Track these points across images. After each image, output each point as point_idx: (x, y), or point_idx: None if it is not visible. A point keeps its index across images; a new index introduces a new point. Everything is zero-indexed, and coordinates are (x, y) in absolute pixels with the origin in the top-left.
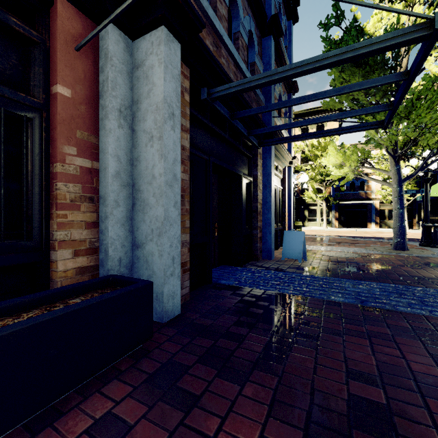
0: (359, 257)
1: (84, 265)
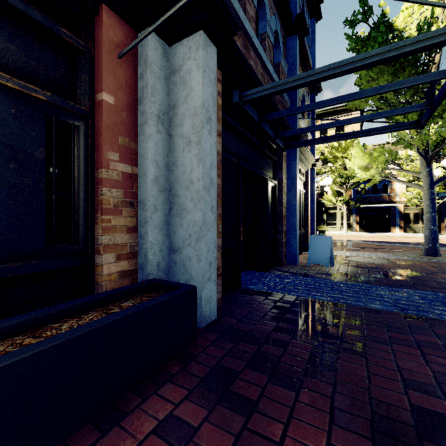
0: (389, 263)
1: (125, 269)
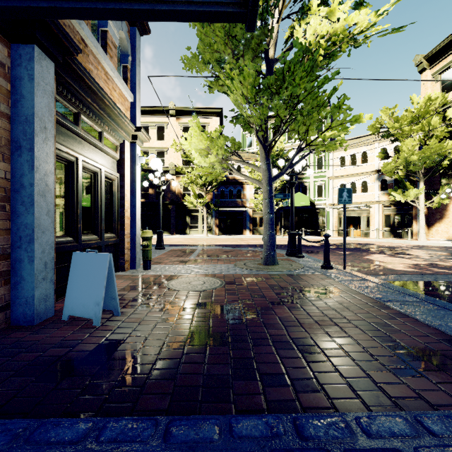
0: (222, 286)
1: None
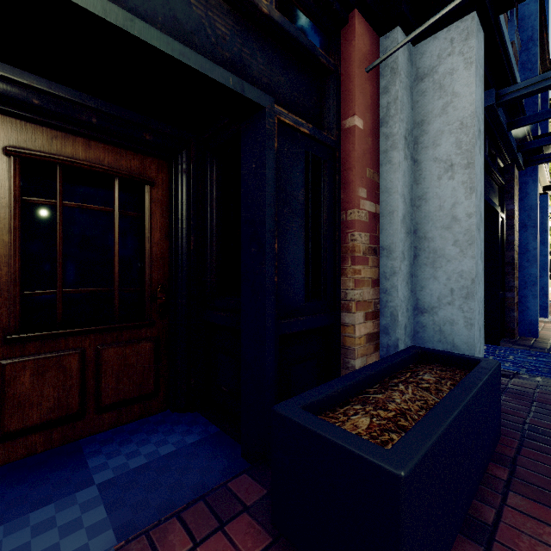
0: None
1: (370, 331)
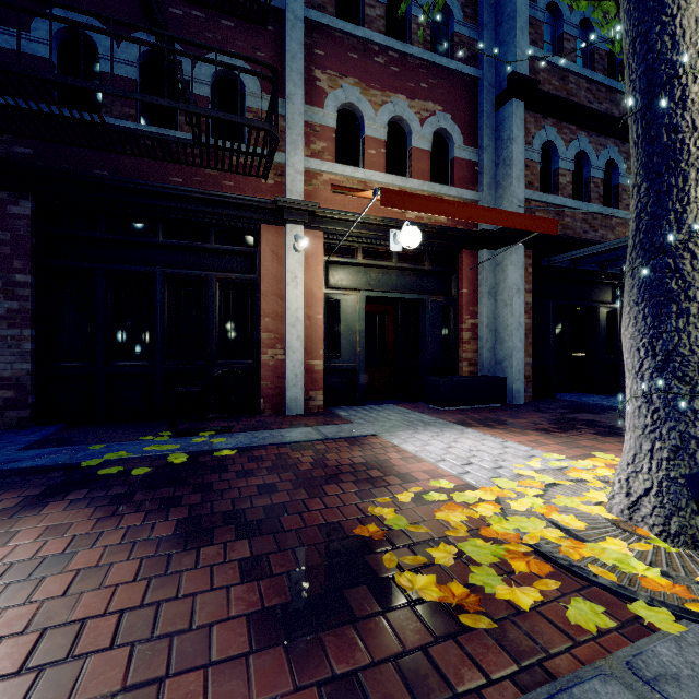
0: None
1: (472, 370)
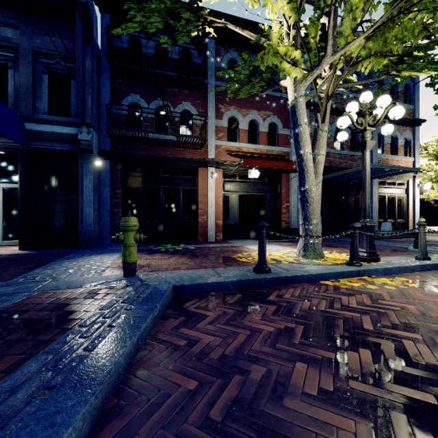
0: None
1: (287, 226)
